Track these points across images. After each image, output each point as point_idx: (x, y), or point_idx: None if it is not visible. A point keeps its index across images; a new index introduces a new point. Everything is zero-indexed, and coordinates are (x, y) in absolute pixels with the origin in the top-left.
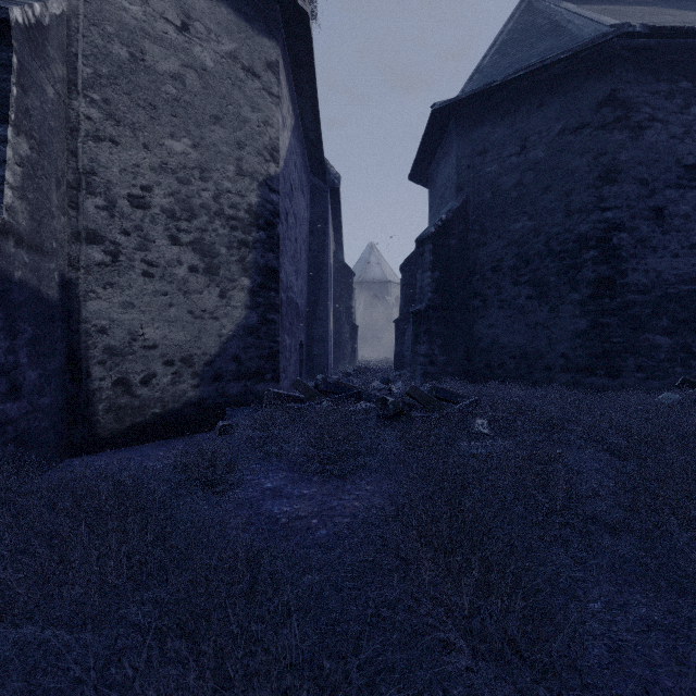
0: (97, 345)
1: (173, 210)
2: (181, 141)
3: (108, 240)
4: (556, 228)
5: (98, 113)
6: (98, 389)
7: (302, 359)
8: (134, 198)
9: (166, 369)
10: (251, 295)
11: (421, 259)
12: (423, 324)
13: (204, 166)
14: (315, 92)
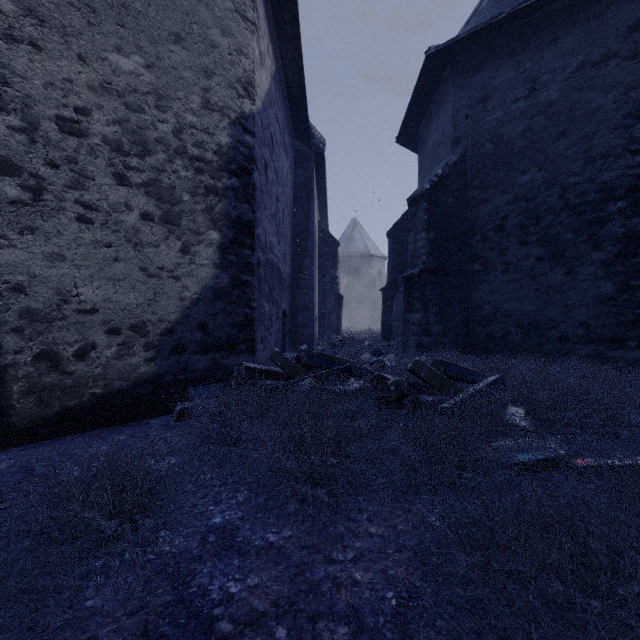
0: (10, 307)
1: (119, 142)
2: (130, 58)
3: (26, 172)
4: (573, 178)
5: (12, 5)
6: (12, 365)
7: (286, 329)
8: (64, 121)
9: (110, 338)
10: (221, 251)
11: (414, 219)
12: (417, 290)
13: (162, 93)
14: (298, 34)
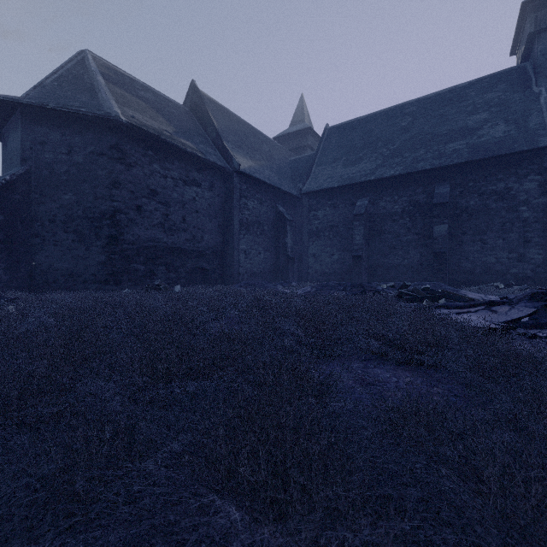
0: None
1: None
2: None
3: None
4: (89, 204)
5: None
6: None
7: None
8: None
9: None
10: None
11: None
12: None
13: None
14: None
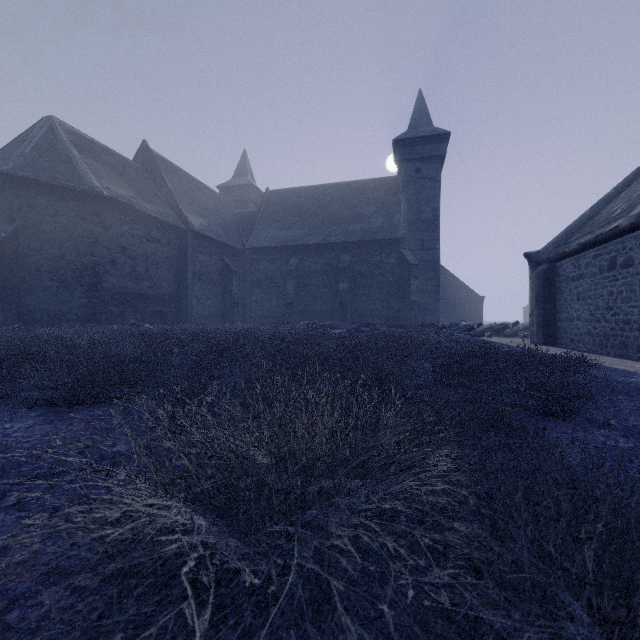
0: None
1: None
2: None
3: None
4: (73, 258)
5: None
6: None
7: None
8: None
9: None
10: None
11: None
12: None
13: None
14: None
